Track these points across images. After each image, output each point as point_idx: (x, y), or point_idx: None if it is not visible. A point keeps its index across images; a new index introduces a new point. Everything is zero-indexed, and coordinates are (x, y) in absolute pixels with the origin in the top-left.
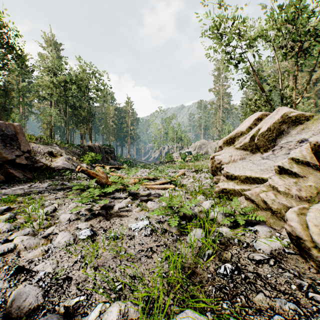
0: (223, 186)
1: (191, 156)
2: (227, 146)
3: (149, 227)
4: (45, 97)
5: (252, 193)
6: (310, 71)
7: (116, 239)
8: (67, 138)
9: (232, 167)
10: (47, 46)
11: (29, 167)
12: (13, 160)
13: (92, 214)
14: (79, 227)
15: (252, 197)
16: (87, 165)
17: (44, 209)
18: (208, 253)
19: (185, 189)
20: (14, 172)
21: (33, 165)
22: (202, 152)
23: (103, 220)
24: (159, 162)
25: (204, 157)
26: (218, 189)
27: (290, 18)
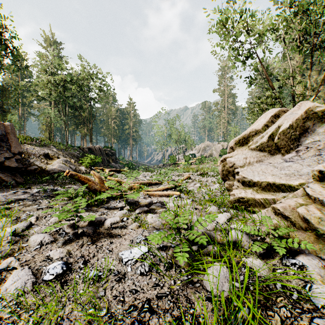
0: (239, 194)
1: (195, 159)
2: (239, 146)
3: (147, 263)
4: (44, 97)
5: (284, 207)
6: (320, 70)
7: (98, 281)
8: (66, 140)
9: (249, 171)
10: (46, 45)
11: (20, 170)
12: (1, 162)
13: (74, 233)
14: (51, 256)
15: (286, 212)
16: (85, 168)
17: (14, 226)
18: (241, 316)
19: (192, 196)
20: (2, 176)
21: (26, 168)
22: (207, 155)
23: (86, 244)
24: (162, 164)
25: (208, 159)
26: (233, 198)
27: (305, 7)
